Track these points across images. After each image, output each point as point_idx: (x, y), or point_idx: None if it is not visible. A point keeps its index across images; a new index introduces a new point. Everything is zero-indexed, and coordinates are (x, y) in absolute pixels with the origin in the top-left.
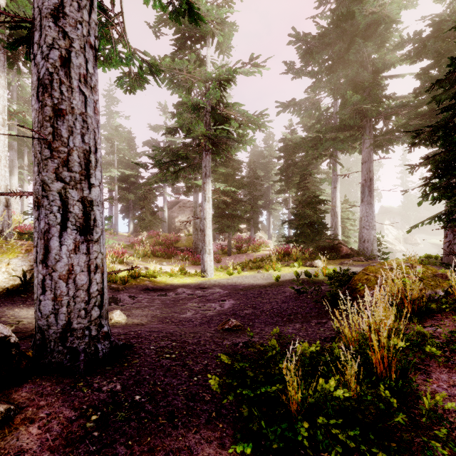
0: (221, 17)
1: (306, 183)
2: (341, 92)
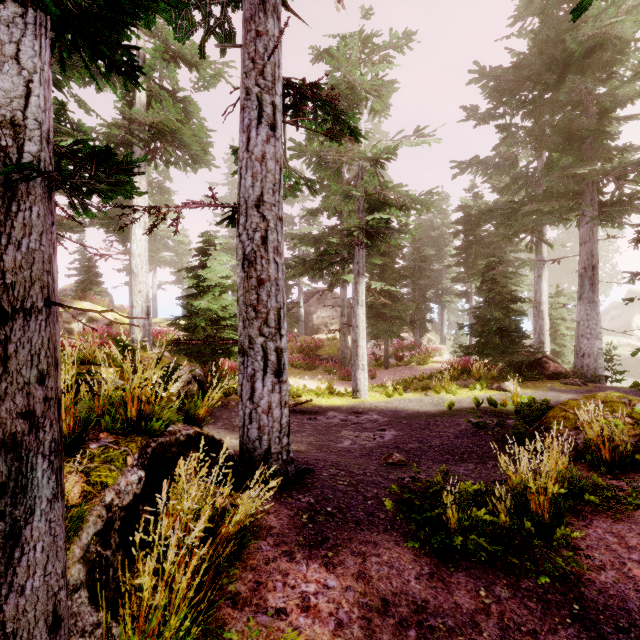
0: (378, 84)
1: (493, 274)
2: (547, 146)
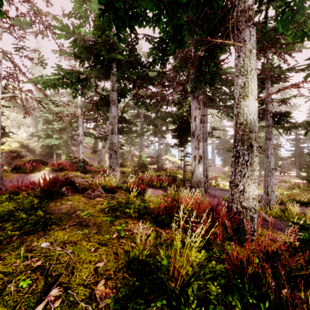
0: None
1: None
2: None
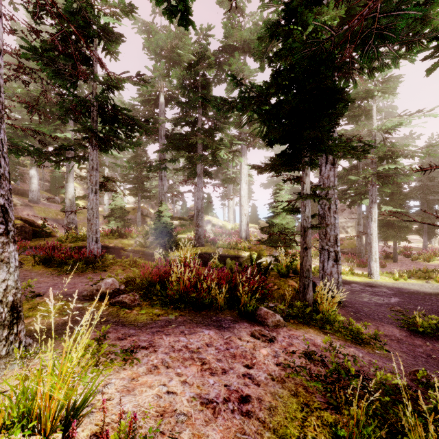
0: (386, 87)
1: None
2: None
